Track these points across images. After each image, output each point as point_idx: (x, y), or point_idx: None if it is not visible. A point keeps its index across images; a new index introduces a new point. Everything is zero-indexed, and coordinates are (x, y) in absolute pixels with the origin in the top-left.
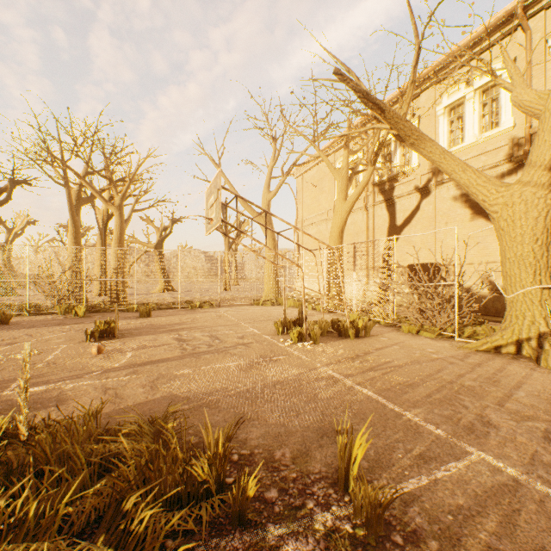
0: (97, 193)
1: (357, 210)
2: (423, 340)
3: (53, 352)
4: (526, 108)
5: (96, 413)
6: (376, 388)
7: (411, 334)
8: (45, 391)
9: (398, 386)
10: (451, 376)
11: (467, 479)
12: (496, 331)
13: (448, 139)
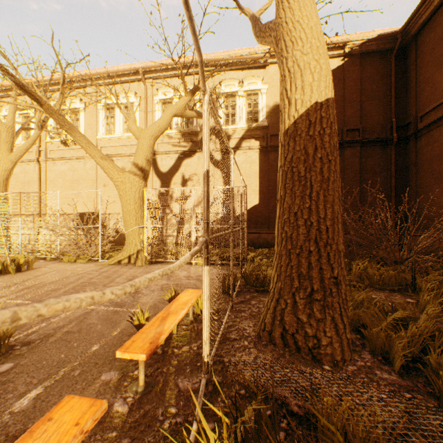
0: None
1: (29, 161)
2: (78, 265)
3: None
4: (133, 133)
5: None
6: (27, 298)
7: (70, 263)
8: None
9: (45, 293)
10: (86, 280)
11: (69, 316)
12: (121, 252)
13: (105, 128)
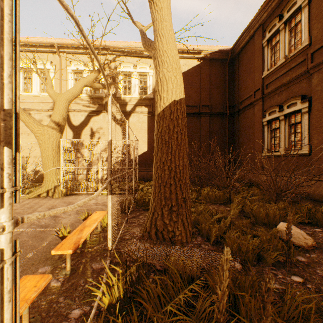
0: None
1: None
2: None
3: None
4: (51, 96)
5: None
6: None
7: None
8: None
9: None
10: None
11: None
12: (40, 188)
13: (23, 87)
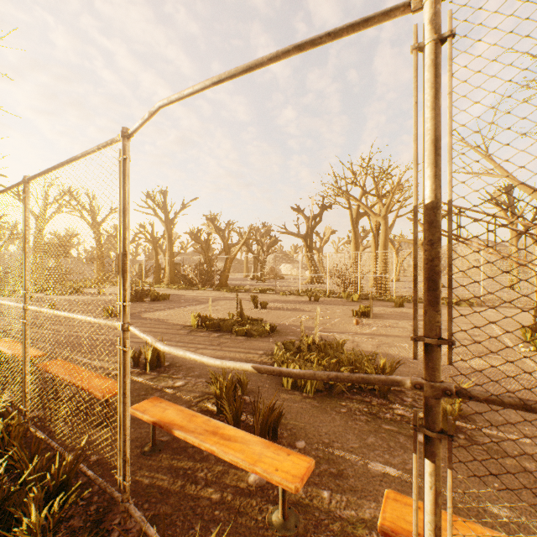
0: (368, 209)
1: None
2: None
3: (335, 319)
4: None
5: (341, 344)
6: None
7: None
8: (327, 335)
9: None
10: None
11: None
12: None
13: None
